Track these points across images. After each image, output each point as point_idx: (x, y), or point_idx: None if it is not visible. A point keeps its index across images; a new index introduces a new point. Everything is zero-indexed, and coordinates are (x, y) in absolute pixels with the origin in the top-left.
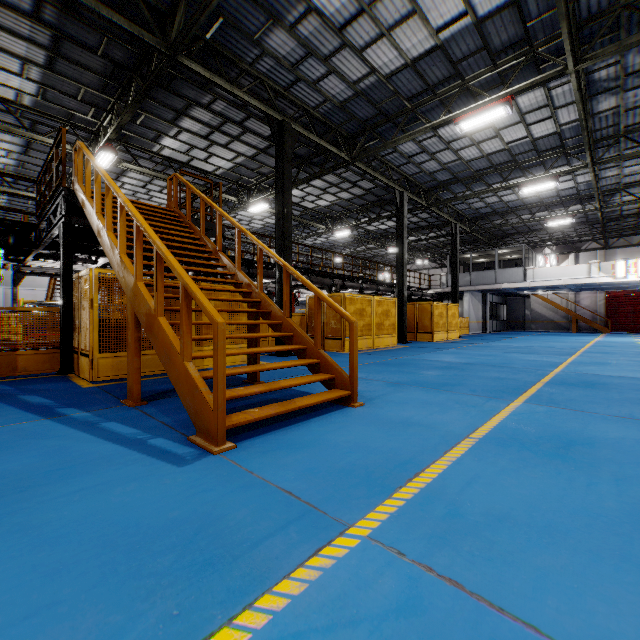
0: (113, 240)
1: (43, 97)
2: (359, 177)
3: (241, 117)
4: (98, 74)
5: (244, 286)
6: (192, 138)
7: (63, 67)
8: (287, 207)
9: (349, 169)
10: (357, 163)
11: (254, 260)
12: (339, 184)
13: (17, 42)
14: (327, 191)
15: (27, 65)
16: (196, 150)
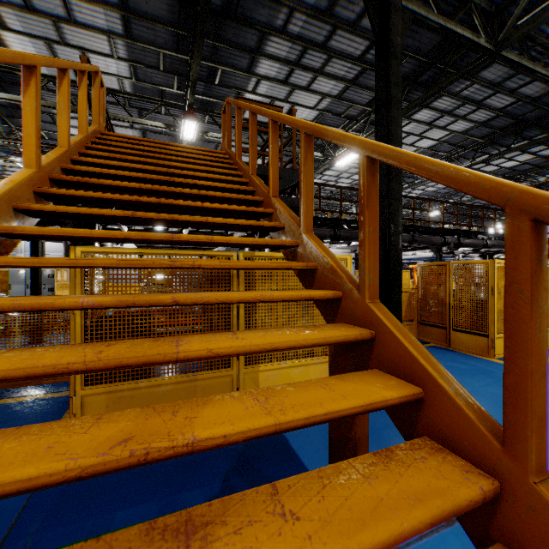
0: (5, 182)
1: (136, 78)
2: (490, 90)
3: (324, 34)
4: (167, 26)
5: (319, 276)
6: (271, 87)
7: (138, 30)
8: (394, 129)
9: (476, 79)
10: (504, 52)
11: (341, 219)
12: (455, 109)
13: (95, 12)
14: (434, 125)
15: (111, 40)
16: (277, 103)
